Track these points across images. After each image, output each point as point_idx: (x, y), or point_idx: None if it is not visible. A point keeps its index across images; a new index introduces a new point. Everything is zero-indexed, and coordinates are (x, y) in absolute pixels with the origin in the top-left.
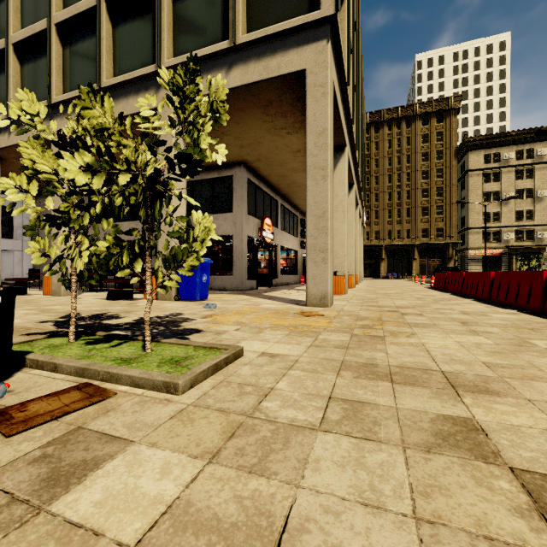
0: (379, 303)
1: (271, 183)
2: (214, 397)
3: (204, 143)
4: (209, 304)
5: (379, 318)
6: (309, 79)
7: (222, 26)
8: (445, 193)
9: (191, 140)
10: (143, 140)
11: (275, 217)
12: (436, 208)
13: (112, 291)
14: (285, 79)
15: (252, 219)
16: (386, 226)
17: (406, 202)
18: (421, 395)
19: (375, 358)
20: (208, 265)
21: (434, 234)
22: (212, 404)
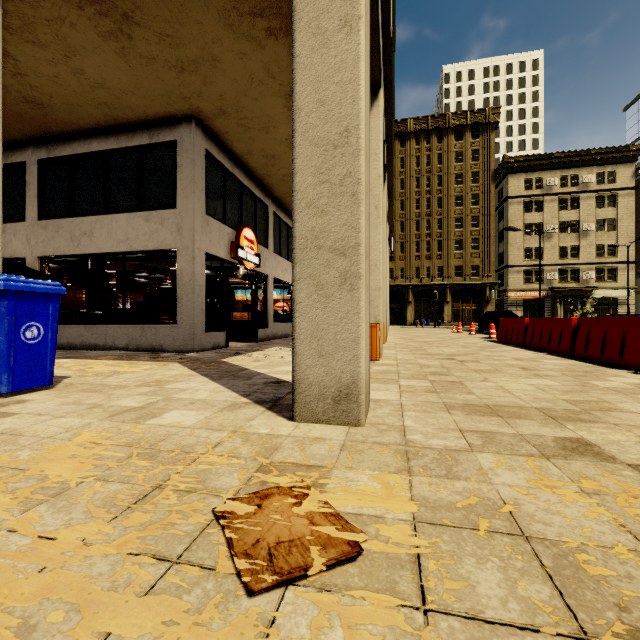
0: (477, 394)
1: (254, 172)
2: None
3: None
4: None
5: None
6: None
7: None
8: (482, 224)
9: None
10: None
11: (264, 231)
12: (471, 242)
13: None
14: None
15: (217, 224)
16: (414, 262)
17: (437, 233)
18: None
19: None
20: (51, 298)
21: (469, 273)
22: None
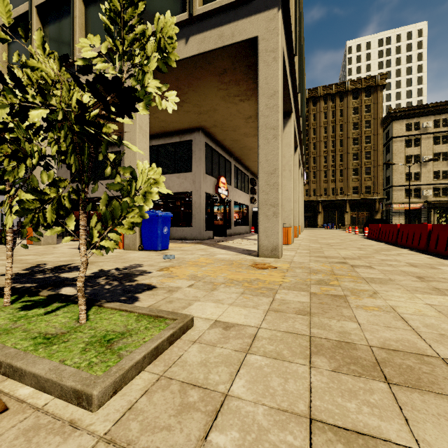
0: (325, 254)
1: (225, 147)
2: (141, 416)
3: (151, 86)
4: (169, 254)
5: (331, 271)
6: (261, 46)
7: (181, 0)
8: (373, 156)
9: (136, 83)
10: (62, 65)
11: (229, 176)
12: (365, 169)
13: None
14: (238, 46)
15: (209, 177)
16: (322, 185)
17: (339, 164)
18: (444, 415)
19: (348, 332)
20: (169, 218)
21: (363, 191)
22: (135, 438)
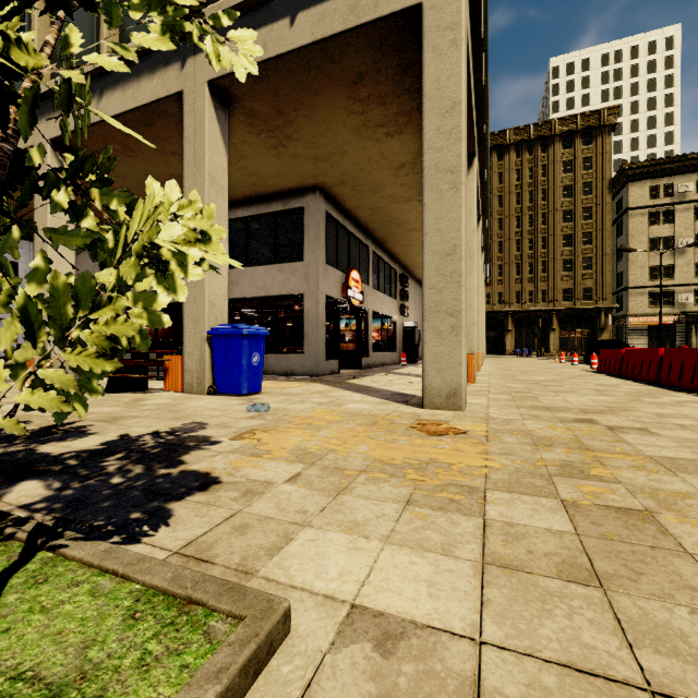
0: (543, 402)
1: (360, 220)
2: None
3: None
4: (261, 402)
5: (576, 441)
6: (428, 20)
7: None
8: (595, 240)
9: None
10: None
11: (365, 270)
12: (582, 261)
13: (114, 378)
14: (385, 25)
15: (332, 271)
16: (514, 286)
17: (541, 253)
18: None
19: None
20: (262, 338)
21: (580, 296)
22: None
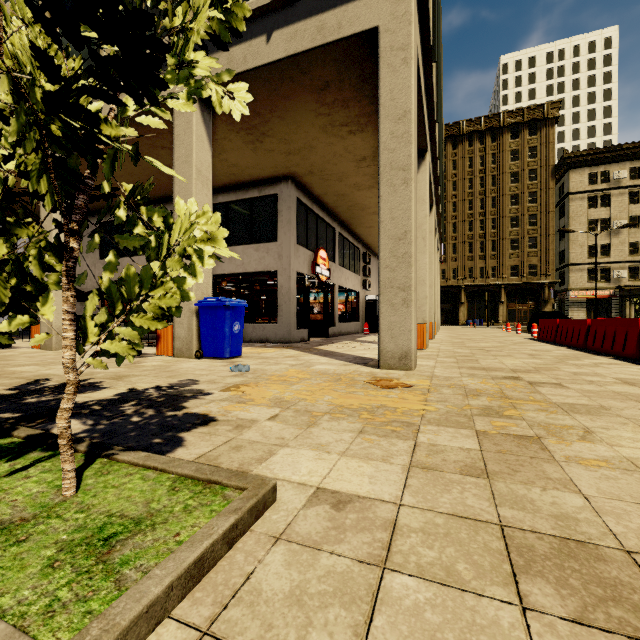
0: (481, 364)
1: (327, 205)
2: None
3: (202, 67)
4: (241, 364)
5: (500, 392)
6: (384, 41)
7: None
8: (540, 222)
9: (175, 61)
10: None
11: (332, 249)
12: (528, 241)
13: None
14: (347, 44)
15: (303, 250)
16: (466, 263)
17: (491, 233)
18: None
19: (572, 516)
20: (242, 309)
21: (526, 272)
22: None
